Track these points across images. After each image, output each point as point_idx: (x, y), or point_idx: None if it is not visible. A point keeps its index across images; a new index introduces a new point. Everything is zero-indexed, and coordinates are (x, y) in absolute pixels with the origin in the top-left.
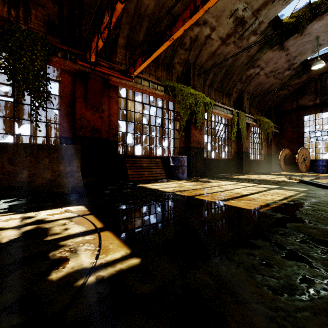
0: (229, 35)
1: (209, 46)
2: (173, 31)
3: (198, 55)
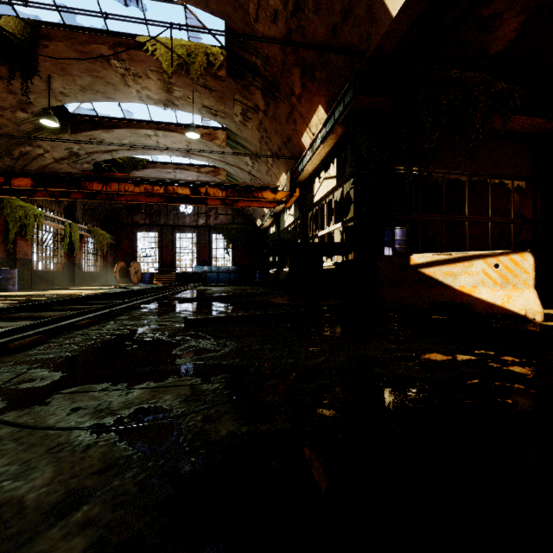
0: (63, 158)
1: (41, 160)
2: (34, 194)
3: (27, 164)
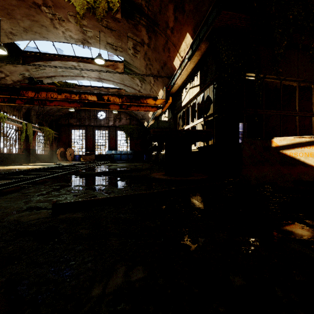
0: (19, 81)
1: (4, 82)
2: None
3: None
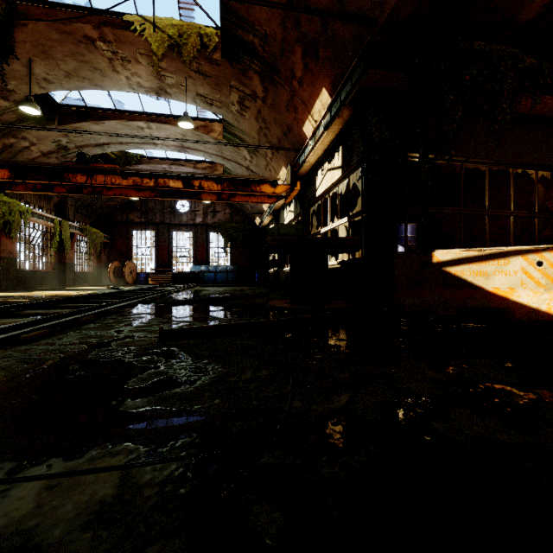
0: (51, 152)
1: (27, 154)
2: (14, 188)
3: (12, 158)
